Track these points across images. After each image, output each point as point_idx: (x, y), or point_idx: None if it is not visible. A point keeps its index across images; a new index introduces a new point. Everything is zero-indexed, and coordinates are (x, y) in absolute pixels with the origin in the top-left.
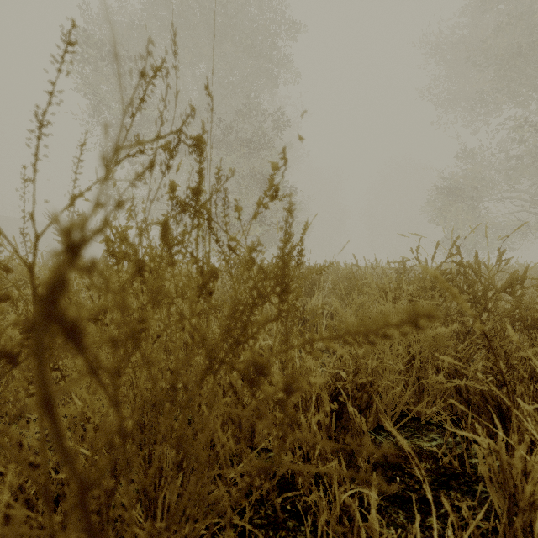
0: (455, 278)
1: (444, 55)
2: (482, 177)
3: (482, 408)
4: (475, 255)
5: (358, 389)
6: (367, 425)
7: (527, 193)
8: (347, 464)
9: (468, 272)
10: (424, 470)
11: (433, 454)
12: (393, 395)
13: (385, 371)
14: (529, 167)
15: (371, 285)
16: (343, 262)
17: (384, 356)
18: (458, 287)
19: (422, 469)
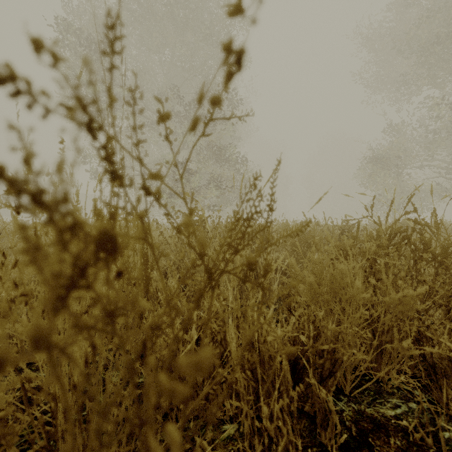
0: (410, 236)
1: (373, 44)
2: (405, 148)
3: (448, 374)
4: (431, 212)
5: (320, 356)
6: (330, 395)
7: (443, 162)
8: (309, 440)
9: (426, 230)
10: (394, 448)
11: (400, 425)
12: (354, 358)
13: (345, 333)
14: (445, 139)
15: (320, 241)
16: (289, 220)
17: (344, 318)
18: (415, 244)
19: (392, 447)
